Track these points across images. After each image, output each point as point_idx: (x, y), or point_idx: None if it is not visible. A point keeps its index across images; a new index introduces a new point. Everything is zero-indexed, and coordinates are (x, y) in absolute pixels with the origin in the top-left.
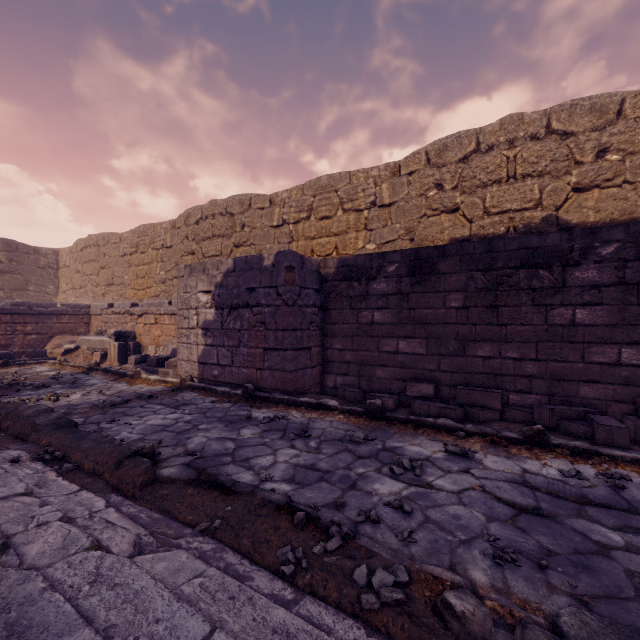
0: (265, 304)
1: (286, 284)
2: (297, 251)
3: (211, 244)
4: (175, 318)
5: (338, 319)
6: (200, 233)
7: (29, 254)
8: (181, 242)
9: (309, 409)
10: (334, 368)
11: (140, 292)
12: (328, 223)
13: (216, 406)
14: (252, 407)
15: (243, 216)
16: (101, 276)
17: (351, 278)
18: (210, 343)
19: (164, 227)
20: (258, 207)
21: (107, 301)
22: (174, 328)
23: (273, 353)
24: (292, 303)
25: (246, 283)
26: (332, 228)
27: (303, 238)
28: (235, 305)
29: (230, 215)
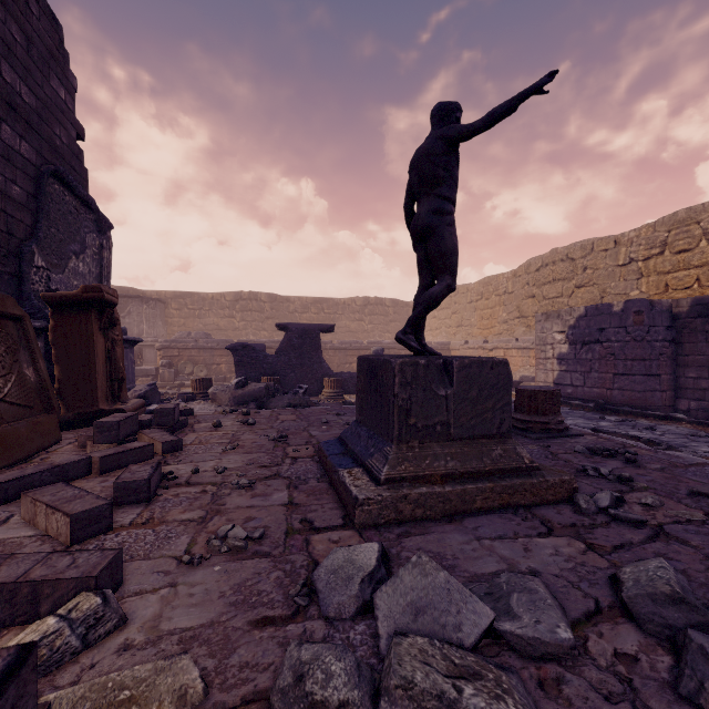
0: (614, 340)
1: (634, 325)
2: (647, 287)
3: (551, 288)
4: (521, 352)
5: (692, 351)
6: (540, 279)
7: (403, 307)
8: (522, 288)
9: (656, 419)
10: (687, 394)
11: (485, 331)
12: (686, 256)
13: (573, 411)
14: (604, 414)
15: (585, 260)
16: (452, 320)
17: (707, 315)
18: (564, 369)
19: (506, 277)
20: (601, 250)
21: (457, 339)
22: (520, 360)
23: (622, 377)
24: (640, 339)
25: (596, 325)
26: (692, 261)
27: (654, 274)
28: (586, 341)
29: (571, 260)
